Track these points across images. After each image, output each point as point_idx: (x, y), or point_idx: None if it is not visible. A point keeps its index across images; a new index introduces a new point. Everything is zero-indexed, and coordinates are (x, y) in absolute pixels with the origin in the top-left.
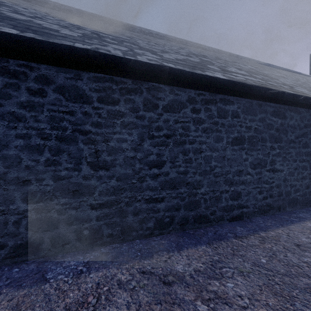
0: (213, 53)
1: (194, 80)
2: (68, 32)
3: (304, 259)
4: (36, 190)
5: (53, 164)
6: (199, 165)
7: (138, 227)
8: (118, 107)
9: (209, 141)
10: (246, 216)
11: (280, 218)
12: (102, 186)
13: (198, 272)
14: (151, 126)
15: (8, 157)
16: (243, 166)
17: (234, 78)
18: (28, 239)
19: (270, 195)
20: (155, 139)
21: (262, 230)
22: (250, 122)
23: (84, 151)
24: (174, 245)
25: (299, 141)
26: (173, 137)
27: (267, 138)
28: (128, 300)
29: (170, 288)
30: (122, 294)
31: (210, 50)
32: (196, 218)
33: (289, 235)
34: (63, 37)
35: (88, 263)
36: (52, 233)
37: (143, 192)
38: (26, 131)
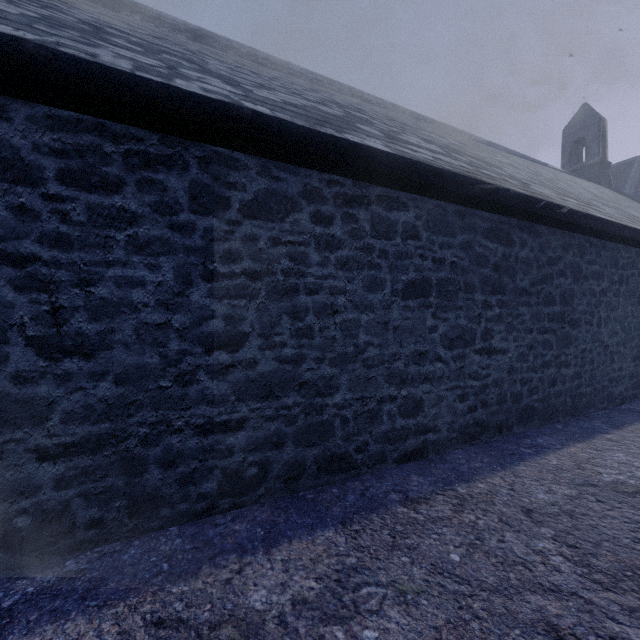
0: (382, 110)
1: (314, 147)
2: None
3: (539, 544)
4: None
5: None
6: (330, 342)
7: (177, 494)
8: (119, 199)
9: (354, 289)
10: (434, 450)
11: (501, 450)
12: (72, 400)
13: (302, 607)
14: (211, 250)
15: None
16: (427, 344)
17: (408, 154)
18: None
19: (483, 403)
20: (221, 282)
21: (461, 480)
22: (443, 250)
23: (18, 310)
24: (262, 533)
25: (538, 291)
26: (268, 277)
27: (475, 284)
28: None
29: None
30: None
31: (378, 104)
32: (322, 462)
33: (514, 489)
34: None
35: (11, 610)
36: None
37: (190, 408)
38: None
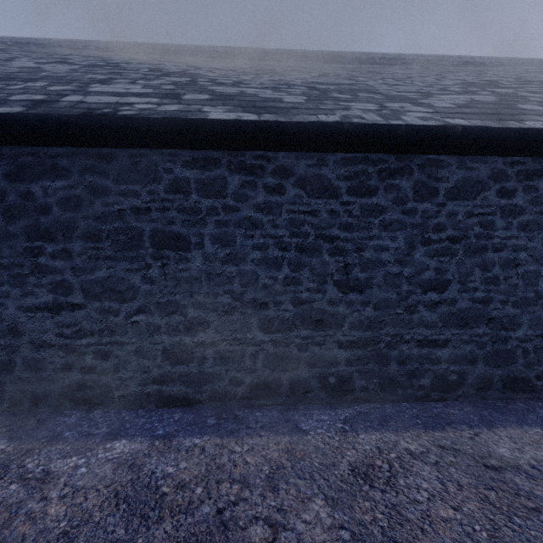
0: (502, 70)
1: (507, 141)
2: (291, 98)
3: None
4: (273, 317)
5: (293, 284)
6: (513, 288)
7: (406, 382)
8: (375, 199)
9: (533, 246)
10: None
11: None
12: (353, 316)
13: None
14: (426, 225)
15: (244, 274)
16: None
17: None
18: (265, 378)
19: None
20: (432, 245)
21: None
22: None
23: (330, 266)
24: (476, 418)
25: None
26: (464, 240)
27: None
28: (436, 475)
29: (501, 475)
30: (422, 467)
31: (492, 63)
32: (506, 381)
33: None
34: (296, 109)
35: (346, 421)
36: (292, 374)
37: (413, 328)
38: (263, 240)
